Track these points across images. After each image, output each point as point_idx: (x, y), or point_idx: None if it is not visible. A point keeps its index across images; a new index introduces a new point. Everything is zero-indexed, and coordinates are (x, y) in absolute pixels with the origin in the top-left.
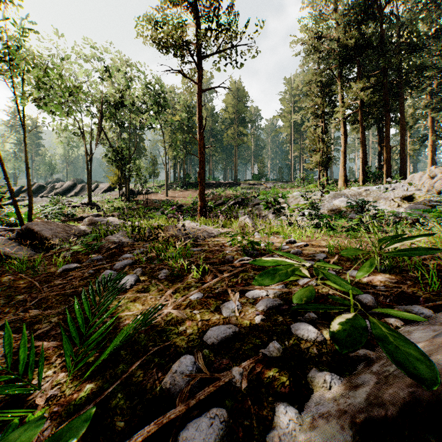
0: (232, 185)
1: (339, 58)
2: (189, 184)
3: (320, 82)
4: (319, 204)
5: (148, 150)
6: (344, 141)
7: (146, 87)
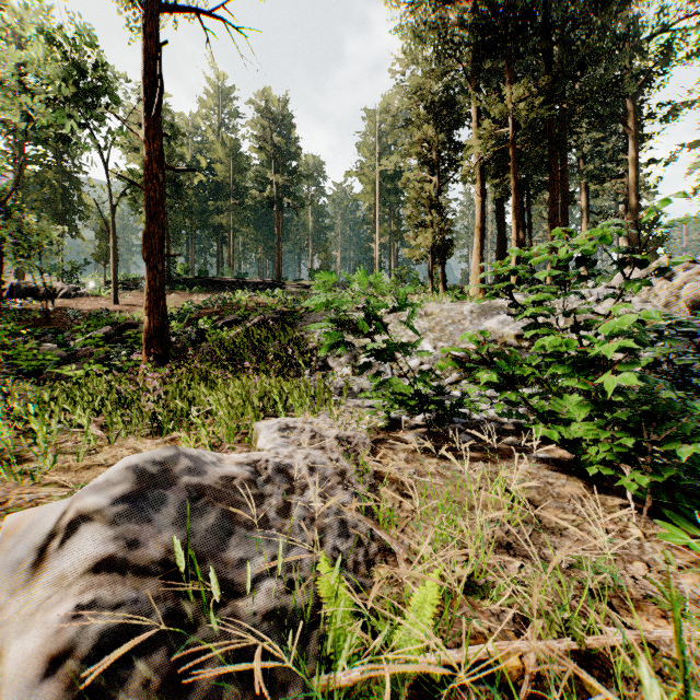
0: (270, 287)
1: (477, 35)
2: (181, 280)
3: (434, 95)
4: (453, 329)
5: (91, 206)
6: (482, 208)
7: (50, 37)
